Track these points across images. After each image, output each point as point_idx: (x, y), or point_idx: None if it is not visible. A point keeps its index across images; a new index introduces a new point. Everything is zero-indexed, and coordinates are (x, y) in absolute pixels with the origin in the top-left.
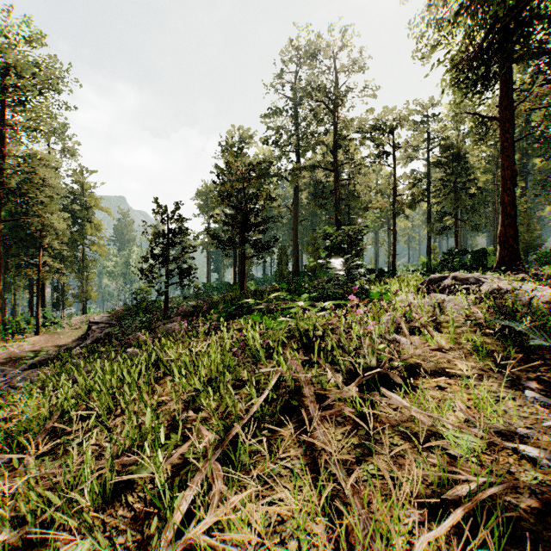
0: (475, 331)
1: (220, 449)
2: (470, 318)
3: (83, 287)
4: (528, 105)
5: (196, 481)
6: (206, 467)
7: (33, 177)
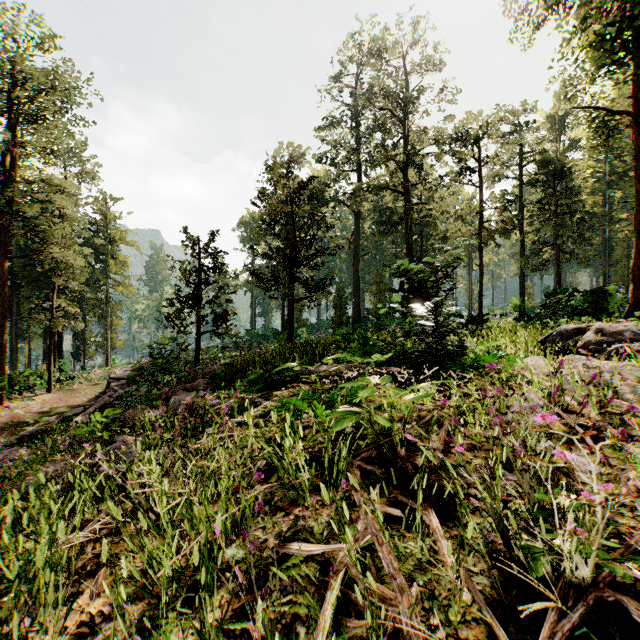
0: None
1: None
2: None
3: (106, 334)
4: None
5: None
6: None
7: (45, 205)
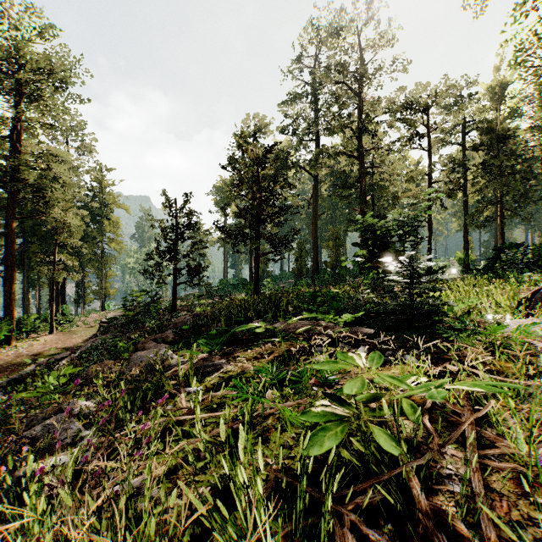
0: None
1: None
2: None
3: (102, 283)
4: None
5: None
6: None
7: (48, 174)
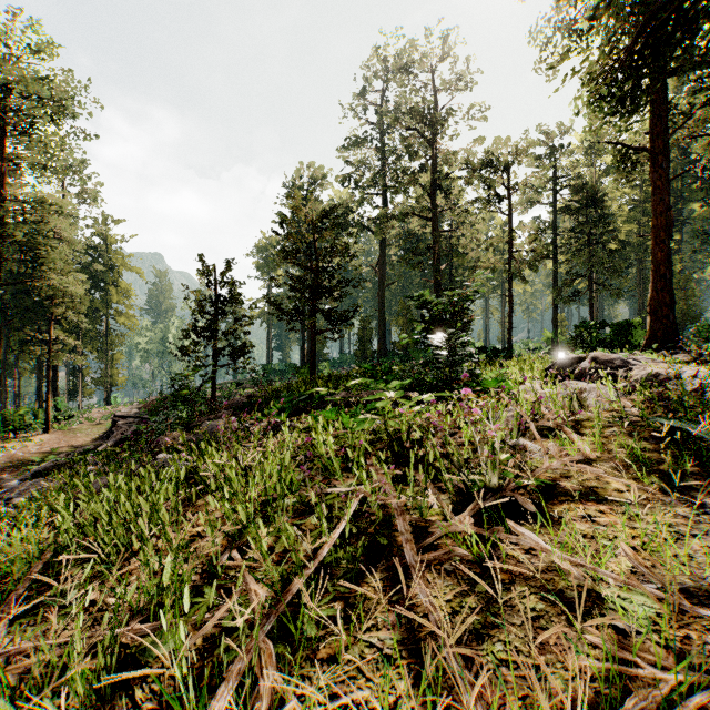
0: (629, 434)
1: (274, 617)
2: (620, 414)
3: (106, 370)
4: (686, 132)
5: (236, 671)
6: (251, 648)
7: (41, 228)
